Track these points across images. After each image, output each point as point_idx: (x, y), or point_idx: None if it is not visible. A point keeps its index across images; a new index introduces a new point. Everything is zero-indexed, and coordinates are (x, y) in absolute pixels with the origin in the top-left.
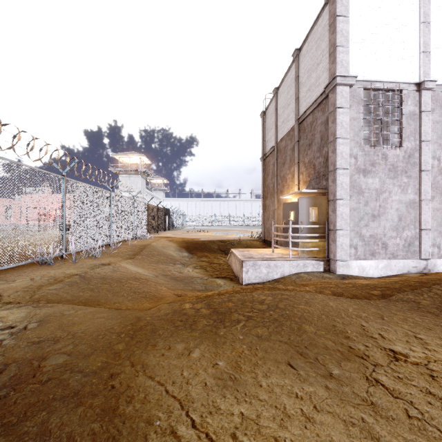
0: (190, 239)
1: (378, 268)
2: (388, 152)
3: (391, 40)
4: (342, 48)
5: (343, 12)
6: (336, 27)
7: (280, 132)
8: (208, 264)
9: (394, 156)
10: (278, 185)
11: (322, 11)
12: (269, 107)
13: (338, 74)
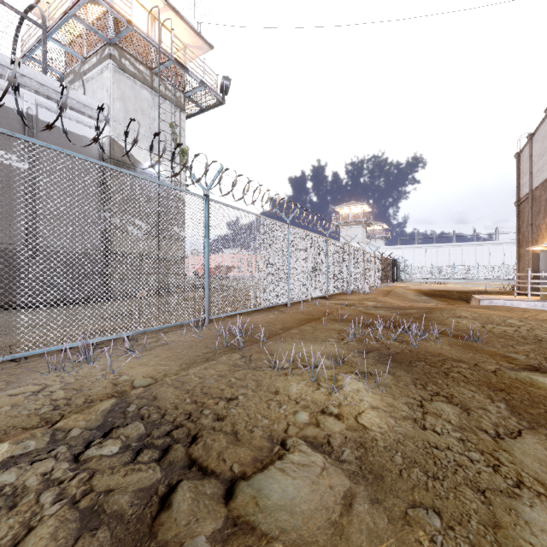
0: (426, 288)
1: None
2: None
3: None
4: None
5: None
6: None
7: (535, 180)
8: None
9: None
10: (533, 234)
11: None
12: (524, 150)
13: None
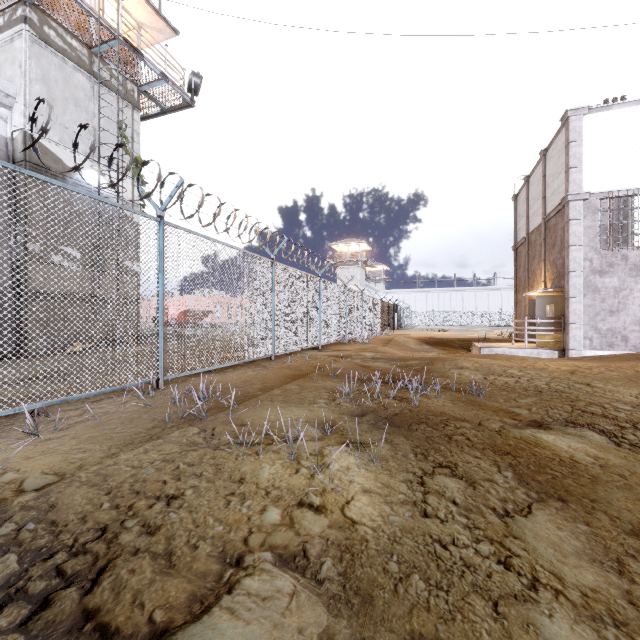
0: (428, 336)
1: None
2: (629, 253)
3: (632, 150)
4: (574, 169)
5: (576, 137)
6: (569, 152)
7: (531, 224)
8: None
9: (636, 256)
10: (529, 279)
11: (561, 127)
12: (521, 192)
13: (569, 193)
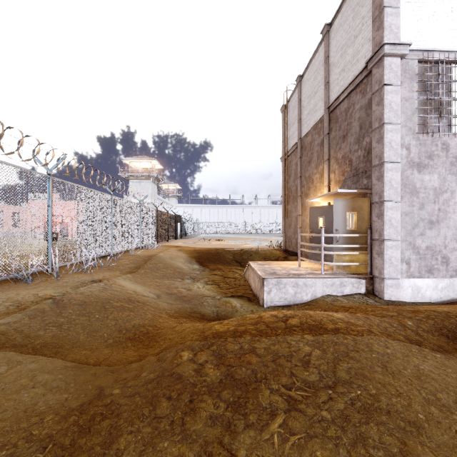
0: (202, 248)
1: (438, 288)
2: (450, 141)
3: None
4: (390, 9)
5: None
6: None
7: (305, 126)
8: (222, 279)
9: None
10: (302, 187)
11: None
12: (291, 99)
13: (387, 41)
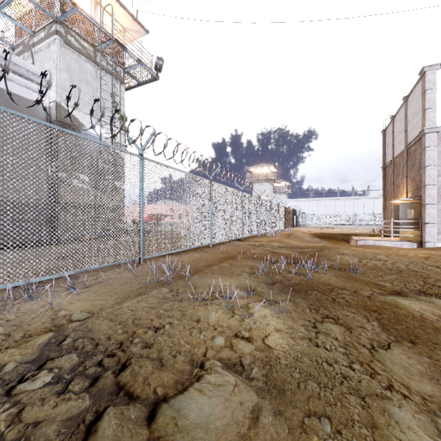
0: (318, 232)
1: None
2: None
3: None
4: (430, 110)
5: (431, 86)
6: (425, 97)
7: (396, 150)
8: None
9: None
10: (394, 191)
11: (419, 79)
12: (388, 128)
13: (425, 127)
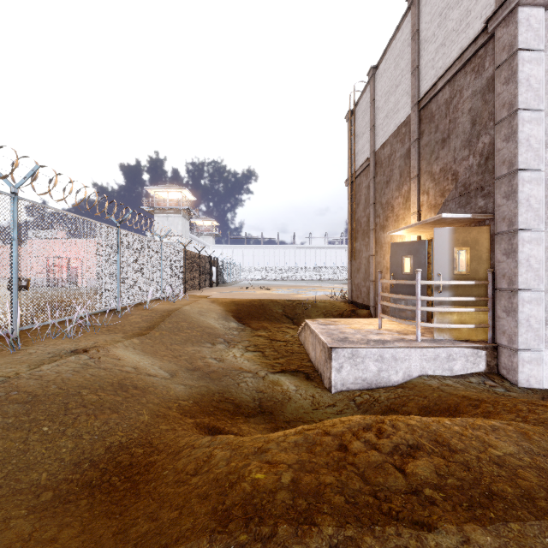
0: (242, 300)
1: None
2: None
3: None
4: None
5: None
6: None
7: (381, 134)
8: (268, 343)
9: None
10: (377, 217)
11: None
12: (360, 101)
13: None
